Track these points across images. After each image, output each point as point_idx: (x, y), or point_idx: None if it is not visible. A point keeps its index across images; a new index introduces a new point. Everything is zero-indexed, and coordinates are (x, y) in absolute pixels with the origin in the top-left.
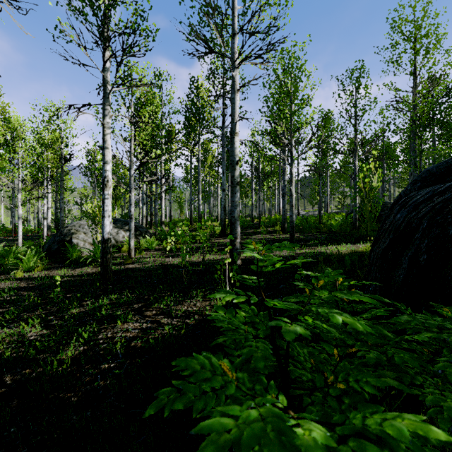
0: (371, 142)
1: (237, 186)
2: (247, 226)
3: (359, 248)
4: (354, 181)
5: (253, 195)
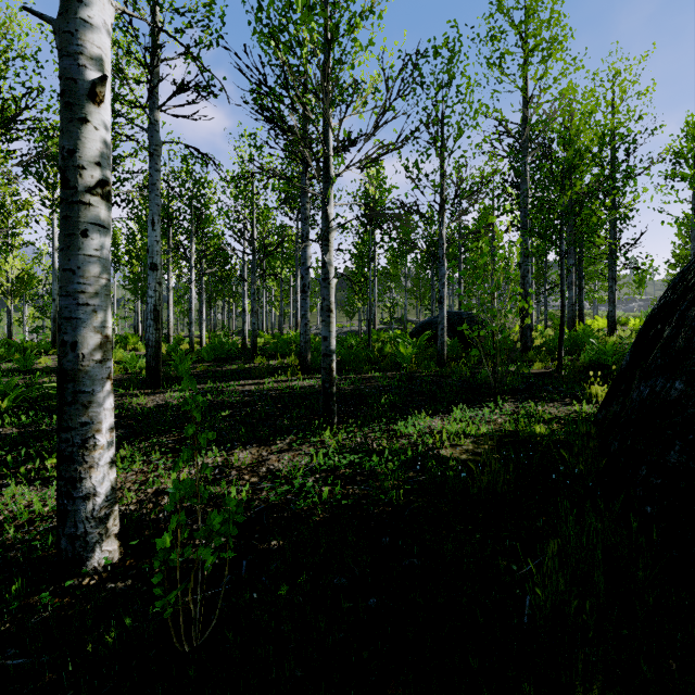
0: (471, 194)
1: (95, 203)
2: (230, 354)
3: (501, 429)
4: (441, 269)
5: (245, 292)
